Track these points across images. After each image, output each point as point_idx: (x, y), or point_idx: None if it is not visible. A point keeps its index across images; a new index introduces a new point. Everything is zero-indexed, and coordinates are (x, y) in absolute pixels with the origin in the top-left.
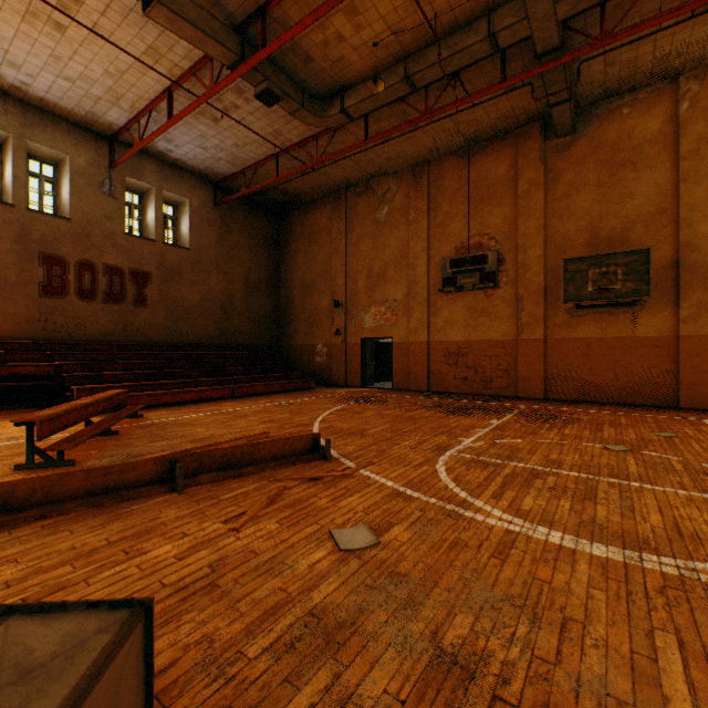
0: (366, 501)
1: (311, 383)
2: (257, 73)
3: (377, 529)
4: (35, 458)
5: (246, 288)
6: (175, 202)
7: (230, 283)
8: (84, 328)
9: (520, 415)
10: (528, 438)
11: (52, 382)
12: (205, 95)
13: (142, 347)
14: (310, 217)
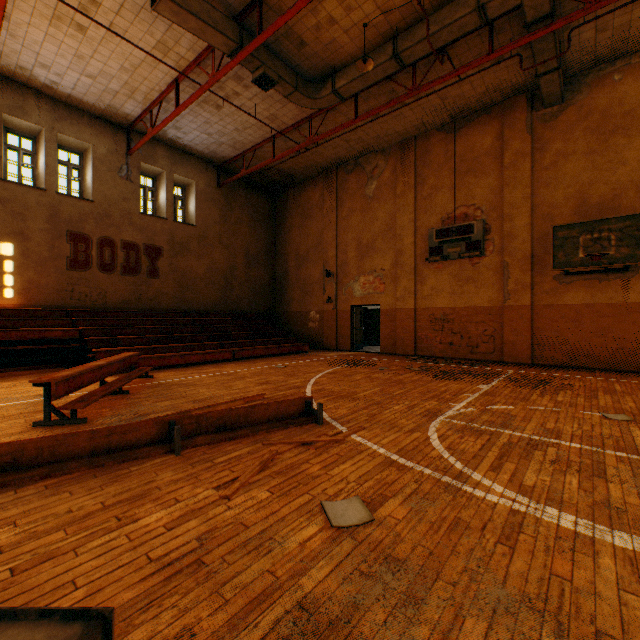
0: (358, 470)
1: (304, 347)
2: (254, 59)
3: (371, 502)
4: (53, 415)
5: (246, 260)
6: (183, 184)
7: (232, 256)
8: (105, 297)
9: (508, 380)
10: (520, 405)
11: (76, 345)
12: (207, 83)
13: (154, 314)
14: (303, 194)
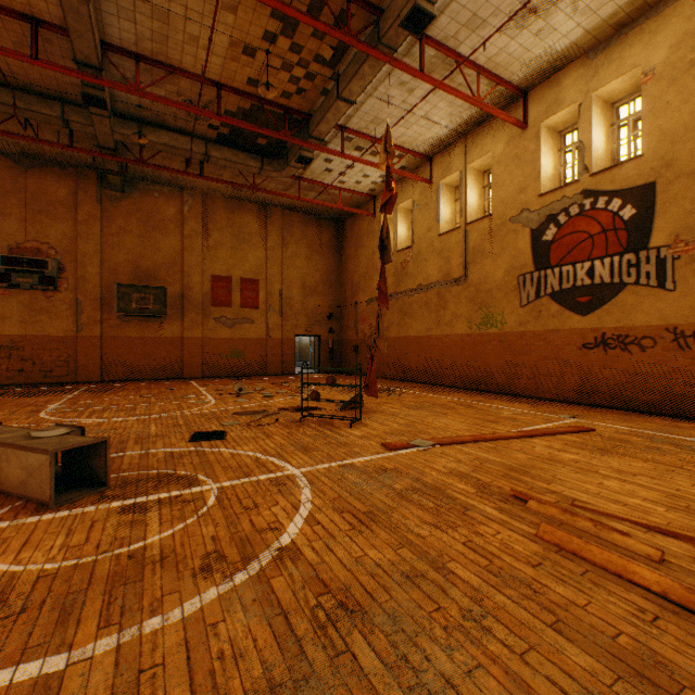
0: None
1: None
2: None
3: None
4: None
5: None
6: None
7: None
8: None
9: (86, 391)
10: (98, 399)
11: None
12: None
13: None
14: None
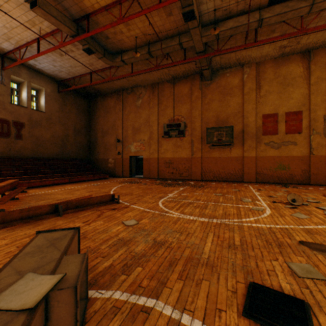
0: (134, 214)
1: (107, 176)
2: (84, 40)
3: (138, 220)
4: None
5: (74, 132)
6: (37, 89)
7: (66, 129)
8: None
9: (191, 186)
10: (192, 193)
11: None
12: (58, 46)
13: (20, 159)
14: (106, 101)
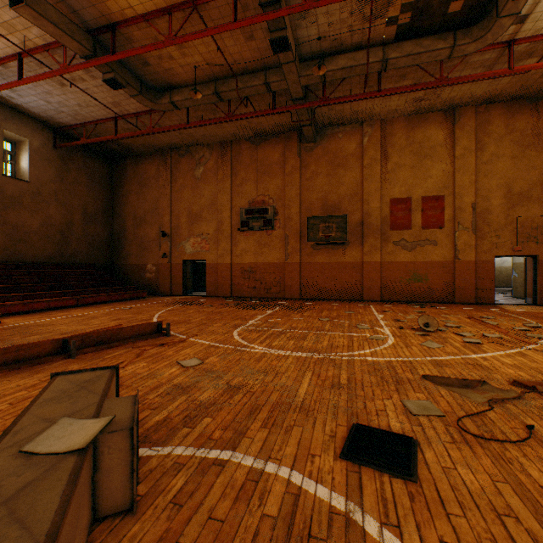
0: (195, 350)
1: (144, 293)
2: (106, 66)
3: (202, 359)
4: None
5: (84, 217)
6: (14, 140)
7: (69, 213)
8: None
9: (284, 307)
10: (284, 318)
11: None
12: (59, 71)
13: None
14: (141, 166)
